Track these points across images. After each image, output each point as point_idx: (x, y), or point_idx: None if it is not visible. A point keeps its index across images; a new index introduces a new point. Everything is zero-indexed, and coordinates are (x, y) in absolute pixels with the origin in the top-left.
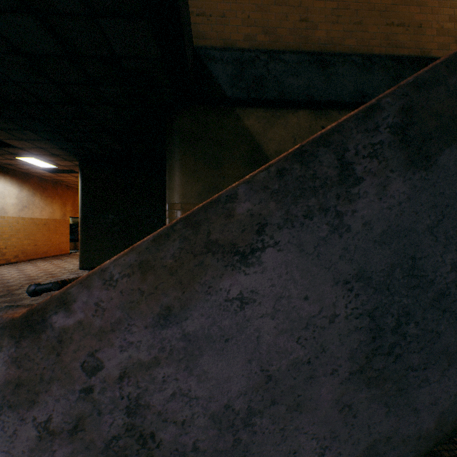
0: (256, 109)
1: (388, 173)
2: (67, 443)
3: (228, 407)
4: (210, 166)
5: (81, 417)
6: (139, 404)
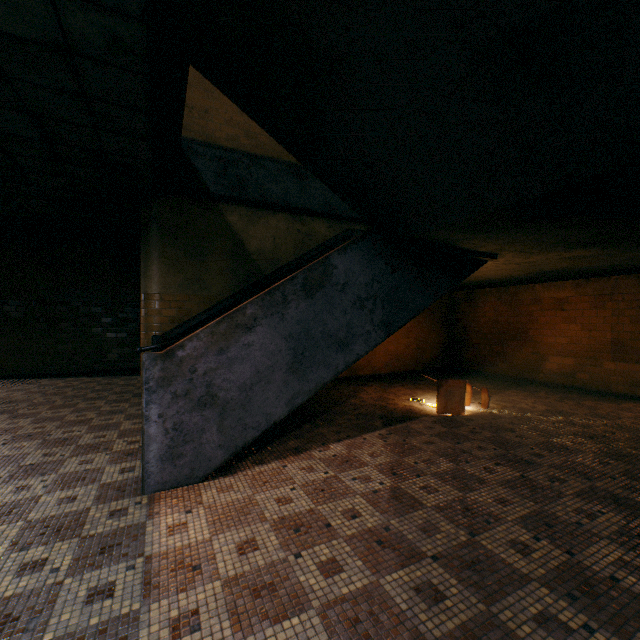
0: (239, 207)
1: (300, 300)
2: (183, 399)
3: (244, 383)
4: (192, 257)
5: (189, 389)
6: (211, 384)
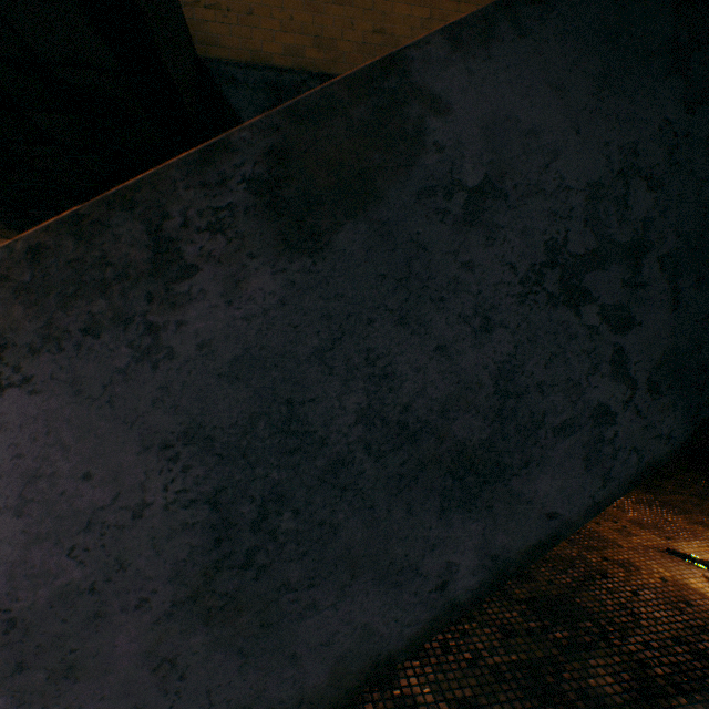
0: None
1: (246, 259)
2: None
3: None
4: None
5: None
6: None
